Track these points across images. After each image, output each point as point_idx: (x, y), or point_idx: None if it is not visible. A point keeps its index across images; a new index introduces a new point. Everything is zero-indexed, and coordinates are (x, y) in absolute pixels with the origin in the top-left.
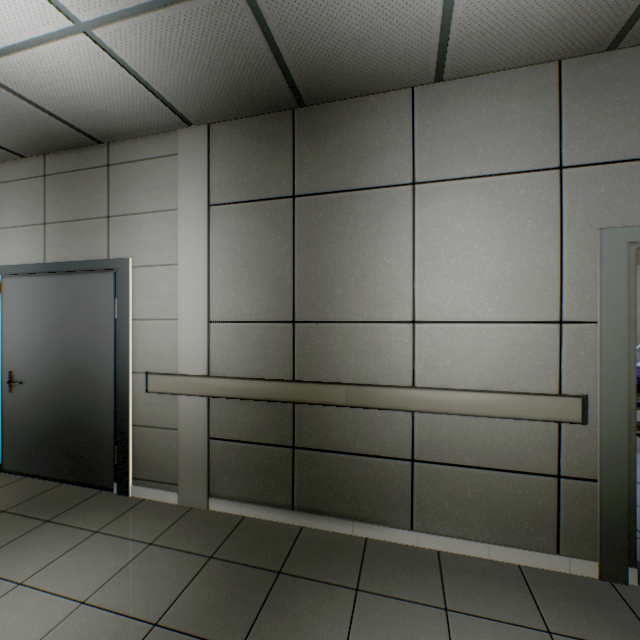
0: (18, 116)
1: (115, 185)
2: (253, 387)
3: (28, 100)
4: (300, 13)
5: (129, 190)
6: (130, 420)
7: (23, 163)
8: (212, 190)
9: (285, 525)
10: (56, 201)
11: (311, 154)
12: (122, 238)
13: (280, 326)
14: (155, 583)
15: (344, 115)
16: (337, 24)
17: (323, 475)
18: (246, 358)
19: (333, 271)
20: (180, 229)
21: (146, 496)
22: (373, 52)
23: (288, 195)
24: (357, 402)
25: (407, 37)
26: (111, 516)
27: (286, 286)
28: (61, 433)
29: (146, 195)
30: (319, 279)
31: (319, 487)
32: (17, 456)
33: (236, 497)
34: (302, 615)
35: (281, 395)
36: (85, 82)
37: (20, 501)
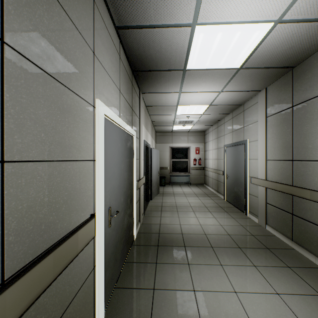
0: (222, 108)
1: (244, 117)
2: (277, 186)
3: (221, 105)
4: (260, 60)
5: (247, 117)
6: (247, 191)
7: (229, 115)
8: (267, 111)
9: (287, 244)
10: (234, 124)
11: (298, 86)
12: (246, 133)
13: (287, 162)
14: (235, 230)
15: (312, 62)
16: (274, 53)
17: (303, 230)
18: (276, 174)
19: (307, 137)
20: (258, 128)
21: (250, 217)
22: (300, 45)
23: (290, 106)
24: (315, 199)
25: (309, 34)
26: (238, 217)
27: (289, 145)
28: (234, 192)
29: (251, 118)
30: (301, 141)
31: (301, 235)
32: (227, 197)
33: (273, 227)
34: (261, 255)
35: (285, 190)
36: (228, 97)
37: (224, 206)
